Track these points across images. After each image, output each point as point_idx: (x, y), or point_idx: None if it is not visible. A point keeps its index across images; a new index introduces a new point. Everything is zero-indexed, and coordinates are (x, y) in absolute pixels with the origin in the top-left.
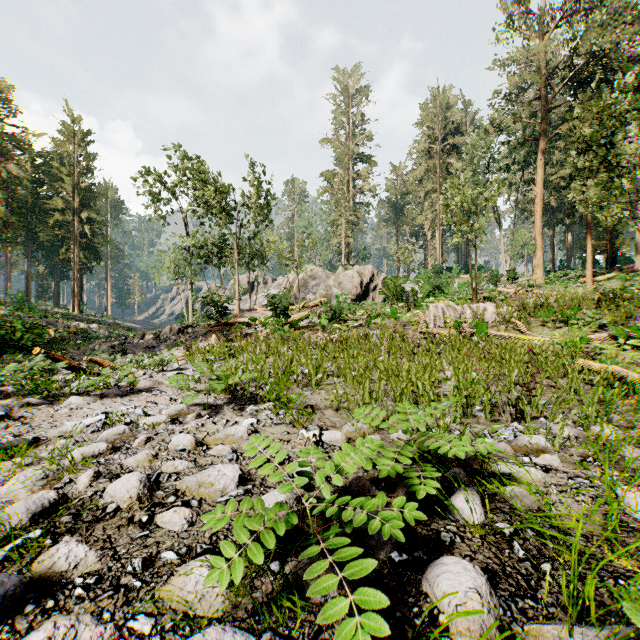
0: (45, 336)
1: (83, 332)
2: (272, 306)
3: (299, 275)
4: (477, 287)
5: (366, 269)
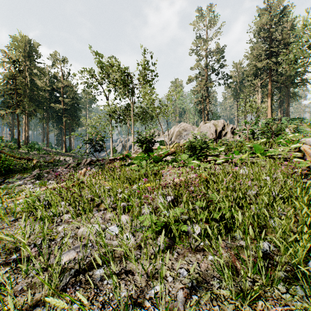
0: (29, 164)
1: (58, 162)
2: (139, 143)
3: (176, 129)
4: (310, 130)
5: (219, 122)
